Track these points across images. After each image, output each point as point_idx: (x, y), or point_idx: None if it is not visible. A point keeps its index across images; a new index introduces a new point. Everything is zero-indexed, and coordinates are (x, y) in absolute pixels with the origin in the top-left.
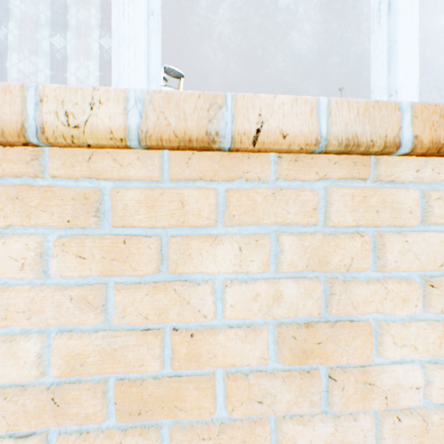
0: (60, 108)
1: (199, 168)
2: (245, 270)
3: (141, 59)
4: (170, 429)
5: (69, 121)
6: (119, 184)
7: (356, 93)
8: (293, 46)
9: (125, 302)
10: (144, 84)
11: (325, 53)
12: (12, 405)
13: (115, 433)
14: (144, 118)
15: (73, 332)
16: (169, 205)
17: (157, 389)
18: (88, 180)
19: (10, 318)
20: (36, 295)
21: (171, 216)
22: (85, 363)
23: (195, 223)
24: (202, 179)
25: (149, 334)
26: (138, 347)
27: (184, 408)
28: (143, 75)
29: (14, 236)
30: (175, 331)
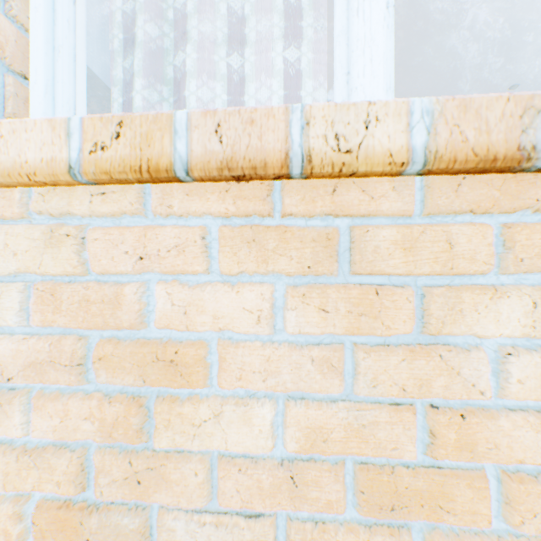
0: (328, 130)
1: (470, 197)
2: (540, 334)
3: (379, 64)
4: (425, 534)
5: (338, 145)
6: (357, 221)
7: (537, 90)
8: (450, 37)
9: (375, 367)
10: (383, 95)
11: (497, 40)
12: (246, 479)
13: (357, 528)
14: (432, 135)
15: (307, 400)
16: (432, 247)
17: (415, 481)
18: (323, 217)
19: (244, 378)
20: (271, 354)
21: (434, 261)
22: (328, 439)
23: (466, 270)
24: (472, 211)
25: (402, 410)
26: (390, 425)
27: (451, 511)
28: (382, 84)
29: (245, 285)
30: (436, 409)
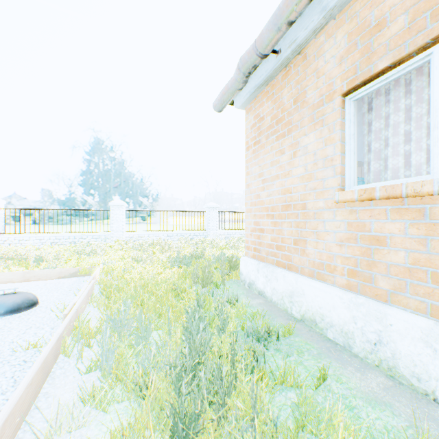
0: (411, 188)
1: None
2: None
3: None
4: None
5: (414, 191)
6: (432, 205)
7: None
8: None
9: (433, 244)
10: None
11: None
12: (395, 268)
13: (430, 287)
14: (438, 187)
15: (414, 252)
16: None
17: None
18: (420, 205)
19: (395, 244)
20: (402, 239)
21: None
22: (419, 261)
23: None
24: None
25: None
26: None
27: None
28: None
29: (396, 222)
30: None
